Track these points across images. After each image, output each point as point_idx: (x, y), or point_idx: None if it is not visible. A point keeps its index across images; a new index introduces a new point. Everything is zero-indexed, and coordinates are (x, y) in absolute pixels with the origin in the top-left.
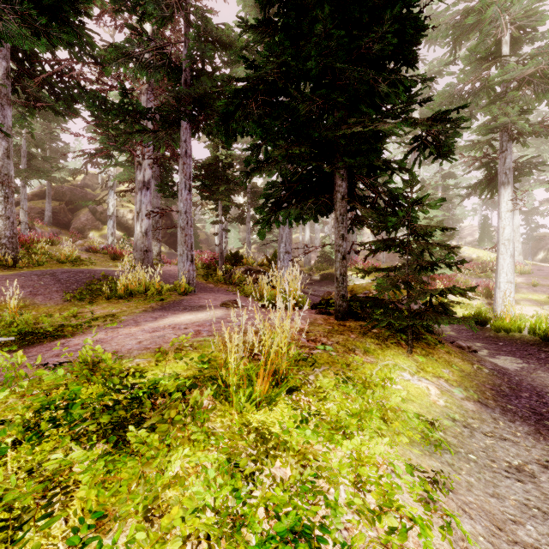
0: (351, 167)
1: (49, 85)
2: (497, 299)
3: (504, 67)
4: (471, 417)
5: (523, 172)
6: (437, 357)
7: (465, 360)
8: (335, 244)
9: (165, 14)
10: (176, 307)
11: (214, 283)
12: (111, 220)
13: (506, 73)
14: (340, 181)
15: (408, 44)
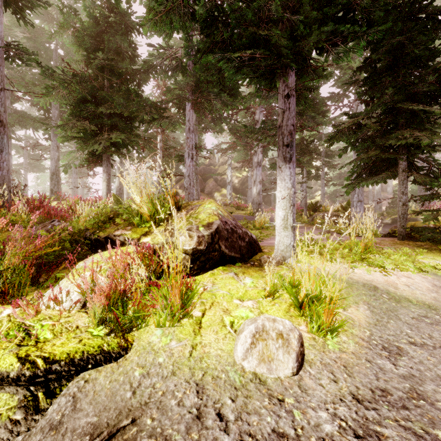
0: (409, 153)
1: (211, 118)
2: None
3: None
4: None
5: None
6: None
7: None
8: (398, 197)
9: None
10: None
11: (301, 224)
12: (229, 185)
13: None
14: (402, 161)
15: None
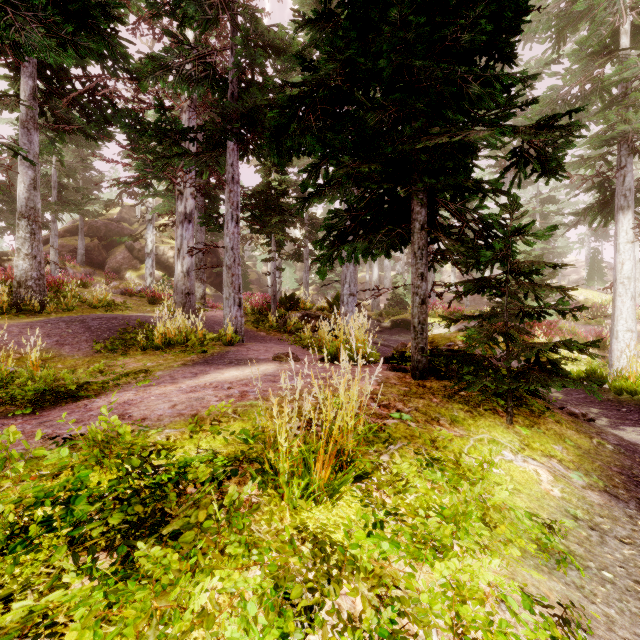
0: (432, 189)
1: (80, 105)
2: (613, 352)
3: (624, 62)
4: (598, 514)
5: None
6: (544, 428)
7: (581, 432)
8: (413, 284)
9: (209, 16)
10: (220, 360)
11: (265, 331)
12: (150, 258)
13: (626, 70)
14: (419, 207)
15: (506, 32)
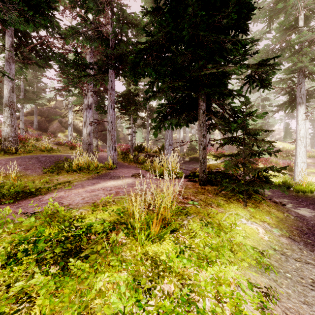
0: (208, 94)
1: (35, 50)
2: (295, 172)
3: (300, 33)
4: (285, 248)
5: (312, 96)
6: (261, 208)
7: (279, 210)
8: (199, 140)
9: (100, 8)
10: (105, 177)
11: (127, 162)
12: (70, 126)
13: (301, 37)
14: (202, 102)
15: (244, 19)
